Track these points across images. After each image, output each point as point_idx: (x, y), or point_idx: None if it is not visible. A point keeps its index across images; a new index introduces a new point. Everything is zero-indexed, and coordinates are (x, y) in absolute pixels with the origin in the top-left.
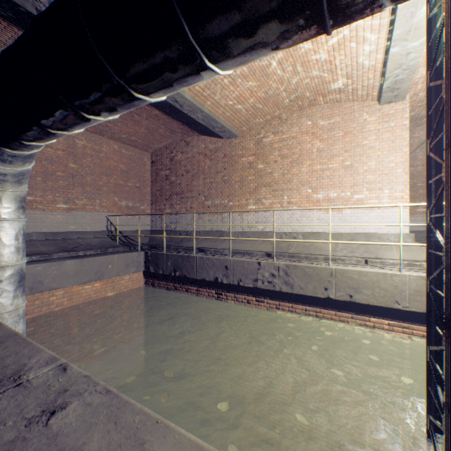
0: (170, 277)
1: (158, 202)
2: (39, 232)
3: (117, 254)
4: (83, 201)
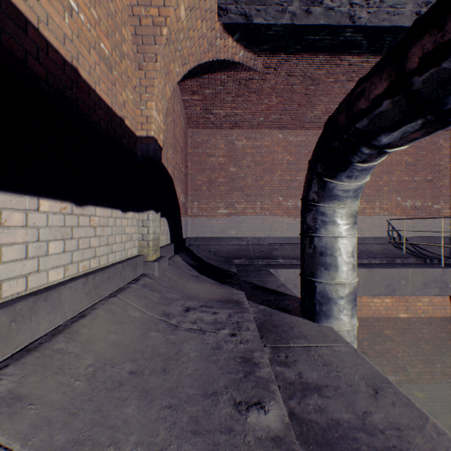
0: None
1: None
2: None
3: (411, 268)
4: (361, 205)
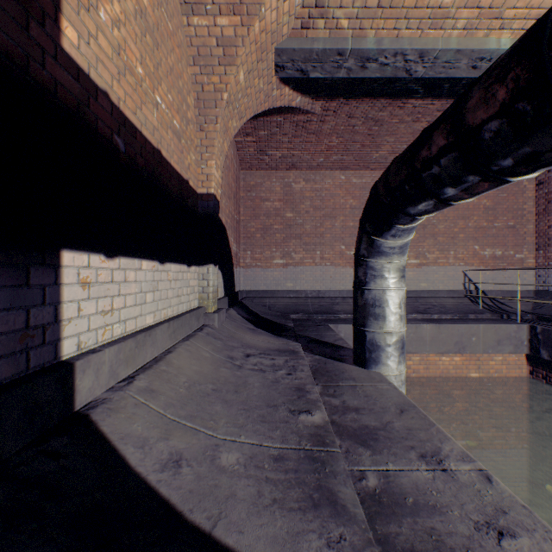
0: None
1: (549, 246)
2: None
3: (482, 324)
4: (433, 255)
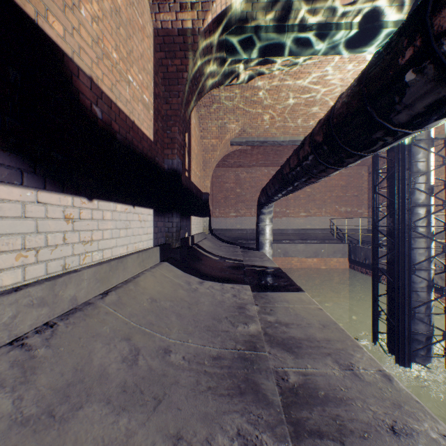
0: (362, 264)
1: None
2: (291, 229)
3: (327, 244)
4: (314, 210)
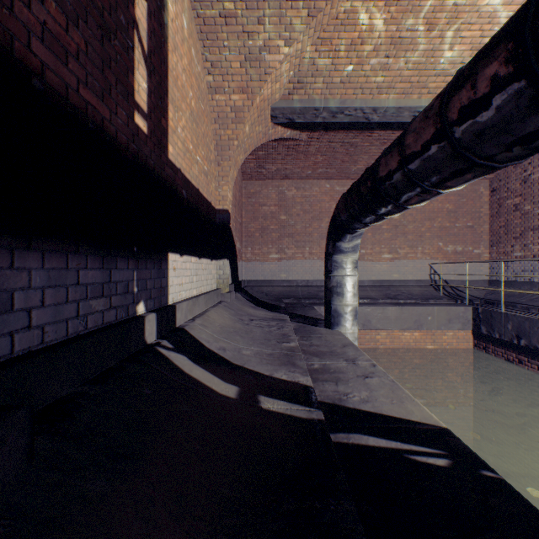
0: (509, 345)
1: (500, 243)
2: (369, 280)
3: (436, 306)
4: (404, 250)
